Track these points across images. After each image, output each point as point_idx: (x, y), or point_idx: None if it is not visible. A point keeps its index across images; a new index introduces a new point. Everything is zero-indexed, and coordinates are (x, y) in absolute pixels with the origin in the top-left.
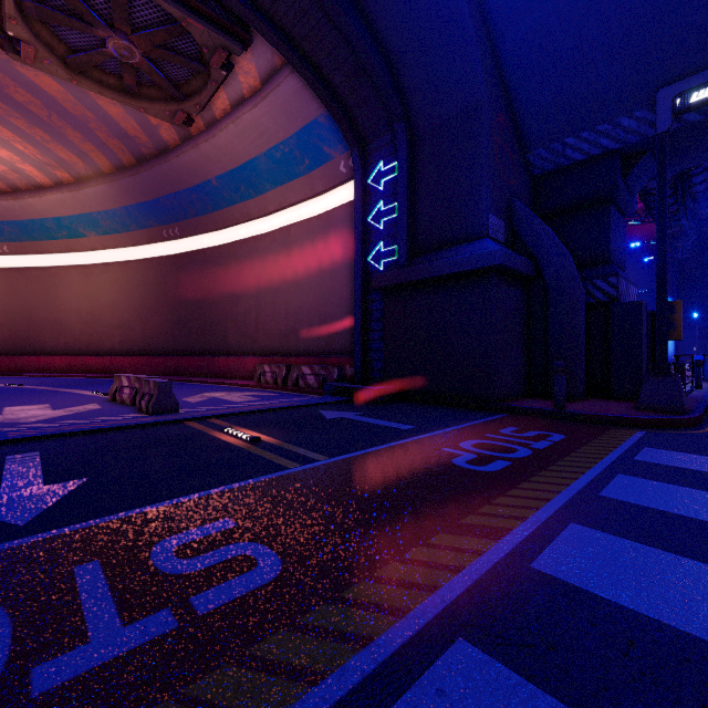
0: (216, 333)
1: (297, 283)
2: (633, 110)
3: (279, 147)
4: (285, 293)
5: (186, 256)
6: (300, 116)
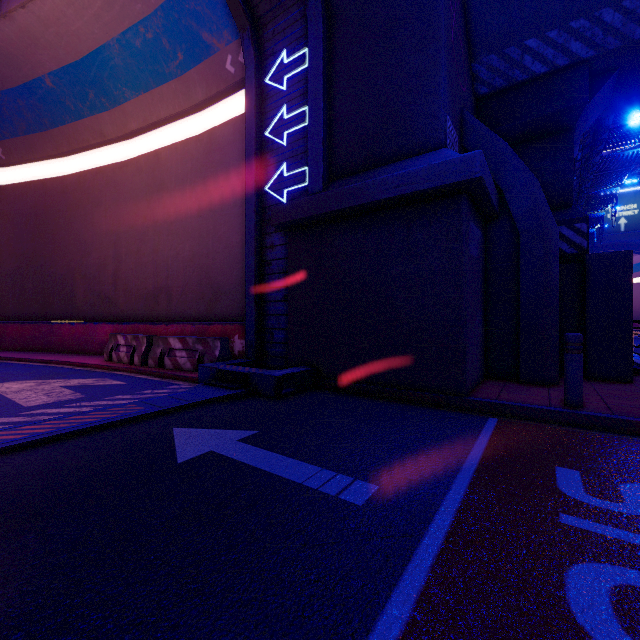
0: (59, 292)
1: (169, 226)
2: None
3: (138, 30)
4: (154, 240)
5: (16, 188)
6: None
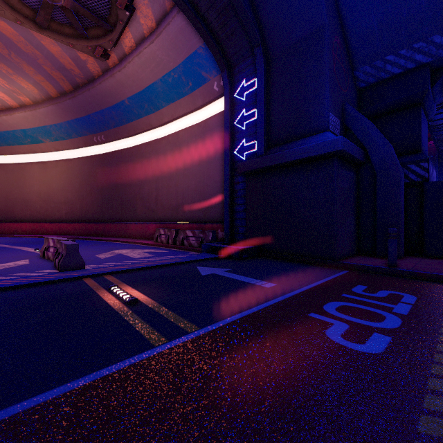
0: (129, 207)
1: (183, 172)
2: None
3: (170, 74)
4: (176, 179)
5: (109, 154)
6: (184, 49)
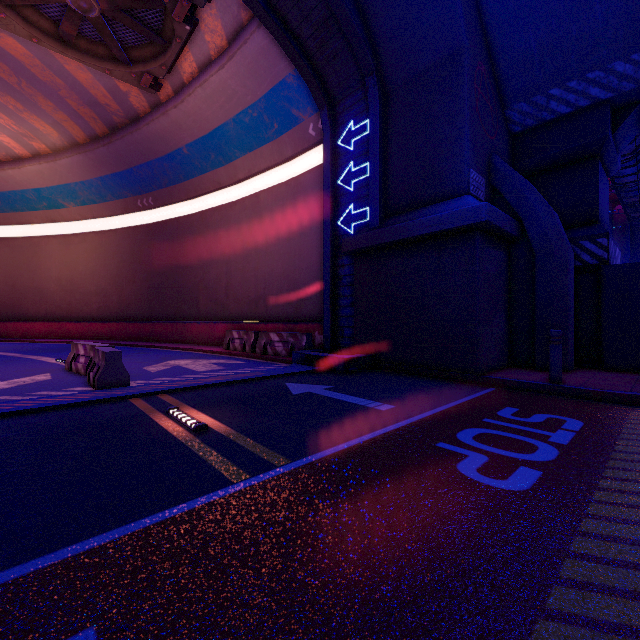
0: (188, 300)
1: (266, 250)
2: (630, 52)
3: (247, 112)
4: (255, 260)
5: (160, 225)
6: (268, 77)
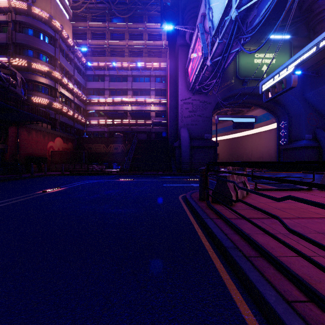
0: (240, 157)
1: (262, 145)
2: None
3: (258, 117)
4: (259, 148)
5: (232, 139)
6: (263, 112)
